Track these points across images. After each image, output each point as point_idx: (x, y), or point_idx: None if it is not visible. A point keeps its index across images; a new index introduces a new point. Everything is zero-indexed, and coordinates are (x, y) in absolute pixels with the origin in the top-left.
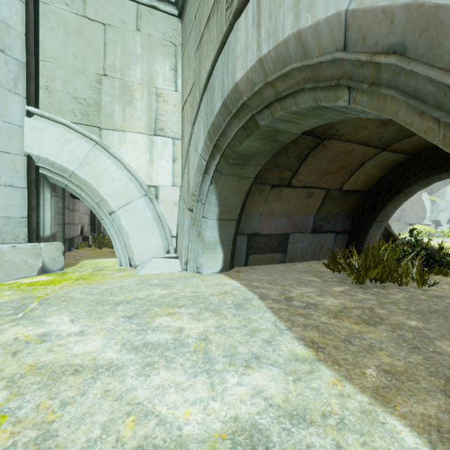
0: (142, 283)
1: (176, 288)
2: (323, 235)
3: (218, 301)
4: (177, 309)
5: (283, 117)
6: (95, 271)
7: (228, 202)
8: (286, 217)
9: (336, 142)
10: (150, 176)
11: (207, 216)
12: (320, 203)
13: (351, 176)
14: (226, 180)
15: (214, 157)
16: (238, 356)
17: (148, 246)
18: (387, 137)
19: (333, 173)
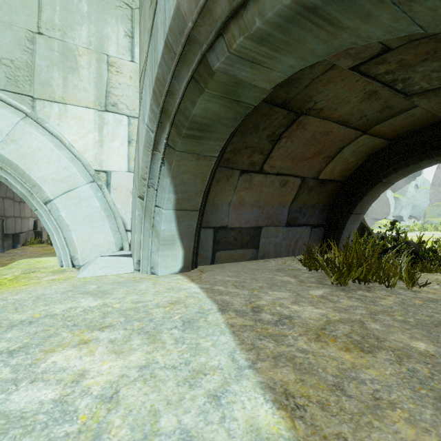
0: (72, 290)
1: (113, 297)
2: (298, 229)
3: (161, 317)
4: (97, 332)
5: (243, 50)
6: (23, 274)
7: (187, 187)
8: (258, 208)
9: (313, 119)
10: (100, 159)
11: (160, 204)
12: (296, 193)
13: (329, 163)
14: (180, 158)
15: (163, 128)
16: (153, 440)
17: (96, 242)
18: (369, 116)
19: (309, 159)
